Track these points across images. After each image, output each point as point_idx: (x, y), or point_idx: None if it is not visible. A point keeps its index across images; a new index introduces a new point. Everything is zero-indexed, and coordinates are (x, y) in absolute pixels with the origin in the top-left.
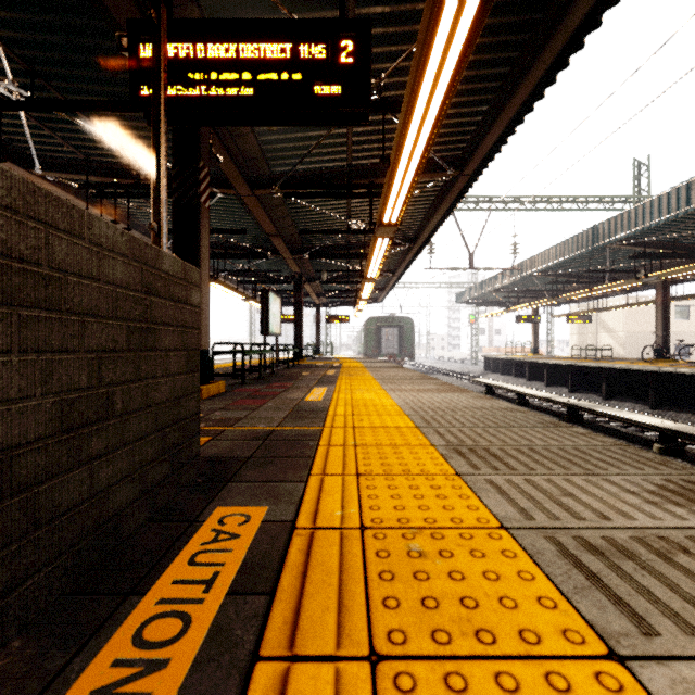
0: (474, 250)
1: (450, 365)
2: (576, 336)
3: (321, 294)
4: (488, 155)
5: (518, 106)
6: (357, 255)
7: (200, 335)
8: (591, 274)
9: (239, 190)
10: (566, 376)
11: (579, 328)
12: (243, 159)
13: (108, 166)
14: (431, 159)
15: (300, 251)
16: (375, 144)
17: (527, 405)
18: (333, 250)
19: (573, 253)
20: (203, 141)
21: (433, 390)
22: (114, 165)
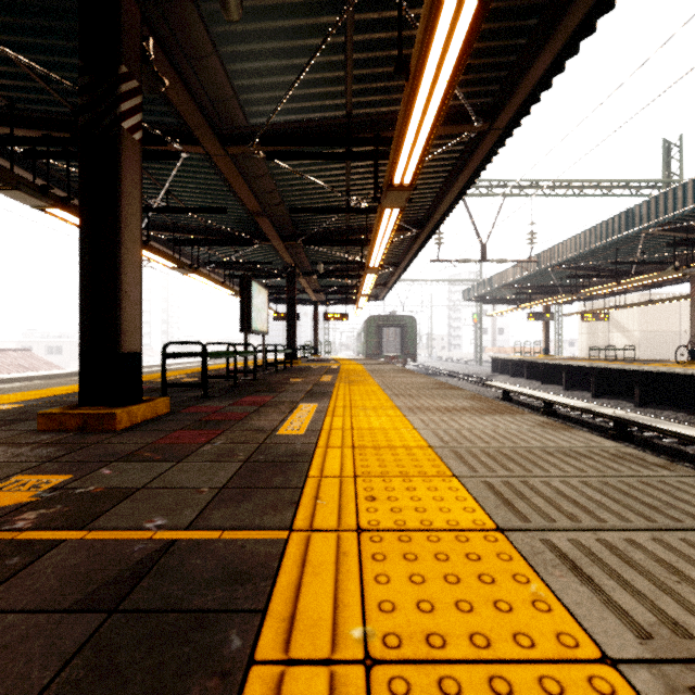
0: (486, 240)
1: (453, 366)
2: (585, 335)
3: (319, 291)
4: (530, 96)
5: (590, 4)
6: (358, 242)
7: (121, 329)
8: (613, 267)
9: (207, 145)
10: (588, 379)
11: (589, 327)
12: (209, 99)
13: (39, 116)
14: (454, 106)
15: (292, 237)
16: (382, 83)
17: (555, 415)
18: (331, 236)
19: (602, 241)
20: (128, 38)
21: (468, 409)
22: (47, 114)
